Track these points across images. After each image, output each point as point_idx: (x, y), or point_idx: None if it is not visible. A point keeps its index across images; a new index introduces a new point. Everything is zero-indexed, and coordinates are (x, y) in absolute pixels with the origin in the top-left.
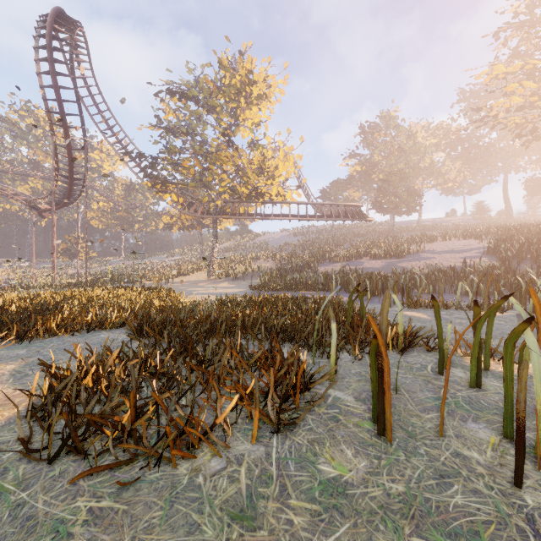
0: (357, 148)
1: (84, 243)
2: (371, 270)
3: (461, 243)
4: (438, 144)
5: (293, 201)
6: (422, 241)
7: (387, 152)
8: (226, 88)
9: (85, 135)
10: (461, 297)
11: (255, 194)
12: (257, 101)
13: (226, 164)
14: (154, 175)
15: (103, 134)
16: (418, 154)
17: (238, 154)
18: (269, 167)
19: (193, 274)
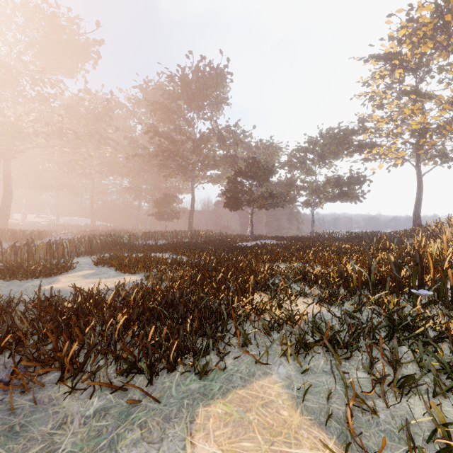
0: None
1: None
2: None
3: None
4: None
5: None
6: None
7: None
8: None
9: None
10: None
11: None
12: None
13: None
14: None
15: None
16: None
17: None
18: None
19: None
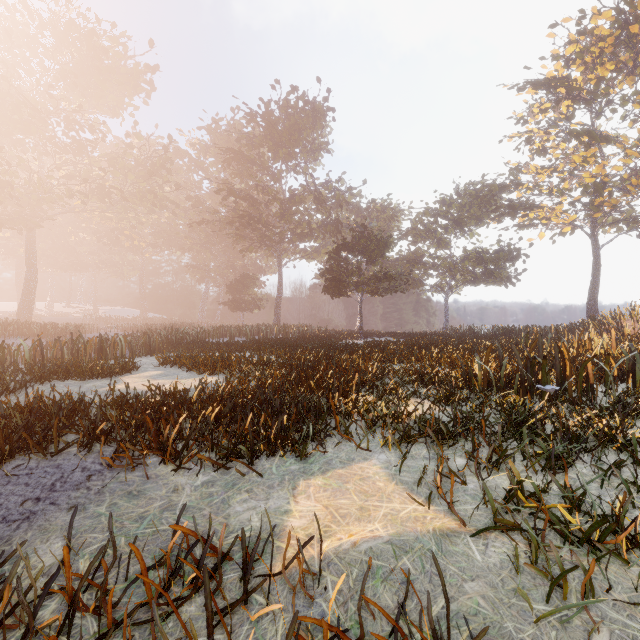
0: None
1: None
2: None
3: None
4: None
5: None
6: None
7: None
8: None
9: None
10: None
11: None
12: None
13: None
14: None
15: None
16: None
17: None
18: None
19: None
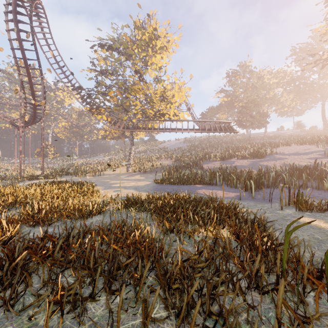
0: (224, 86)
1: (51, 148)
2: (241, 167)
3: (301, 148)
4: (278, 83)
5: (184, 119)
6: (271, 146)
7: (244, 88)
8: (139, 41)
9: (42, 74)
10: (327, 194)
11: (159, 115)
12: (160, 52)
13: (139, 93)
14: (90, 102)
15: (59, 76)
16: (265, 89)
17: (146, 85)
18: (168, 96)
19: (118, 168)
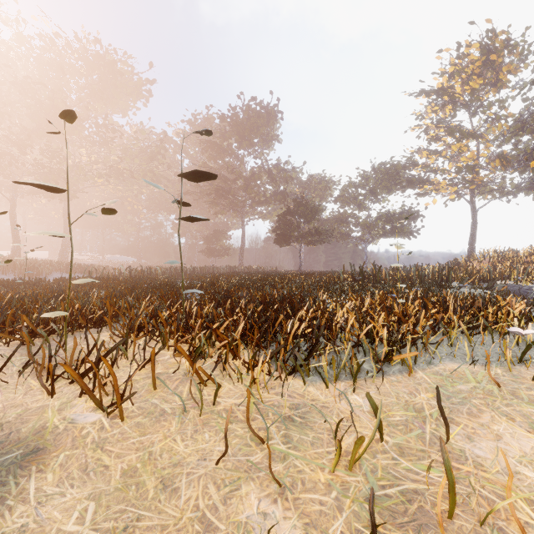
0: None
1: None
2: None
3: None
4: None
5: None
6: None
7: None
8: None
9: None
10: None
11: None
12: None
13: None
14: None
15: None
16: None
17: None
18: None
19: None
